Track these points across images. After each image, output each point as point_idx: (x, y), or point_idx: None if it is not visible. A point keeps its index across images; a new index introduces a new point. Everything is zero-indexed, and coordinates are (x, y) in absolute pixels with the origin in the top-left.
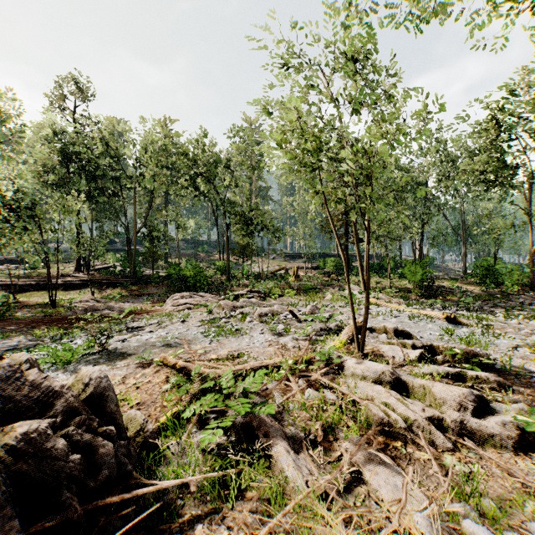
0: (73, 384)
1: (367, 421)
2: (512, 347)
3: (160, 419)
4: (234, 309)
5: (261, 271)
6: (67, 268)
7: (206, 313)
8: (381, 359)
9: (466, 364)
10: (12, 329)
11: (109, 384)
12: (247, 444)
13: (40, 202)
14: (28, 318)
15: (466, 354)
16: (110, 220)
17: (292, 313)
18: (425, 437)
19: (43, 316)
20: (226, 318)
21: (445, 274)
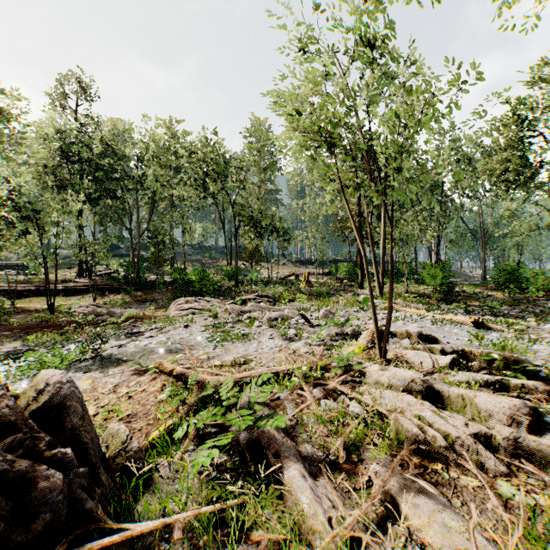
0: (26, 391)
1: (398, 438)
2: None
3: (152, 433)
4: (241, 314)
5: (270, 277)
6: (69, 274)
7: (211, 318)
8: (406, 365)
9: (507, 372)
10: (4, 335)
11: (73, 392)
12: (254, 466)
13: (38, 203)
14: (24, 323)
15: (504, 359)
16: (114, 224)
17: (304, 317)
18: (471, 459)
19: (40, 321)
20: (233, 322)
21: (464, 280)
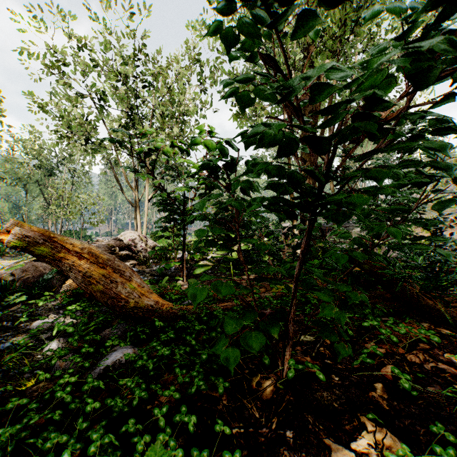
0: None
1: None
2: None
3: None
4: None
5: None
6: None
7: None
8: None
9: None
10: None
11: None
12: None
13: None
14: None
15: None
16: None
17: None
18: None
19: None
20: None
21: None
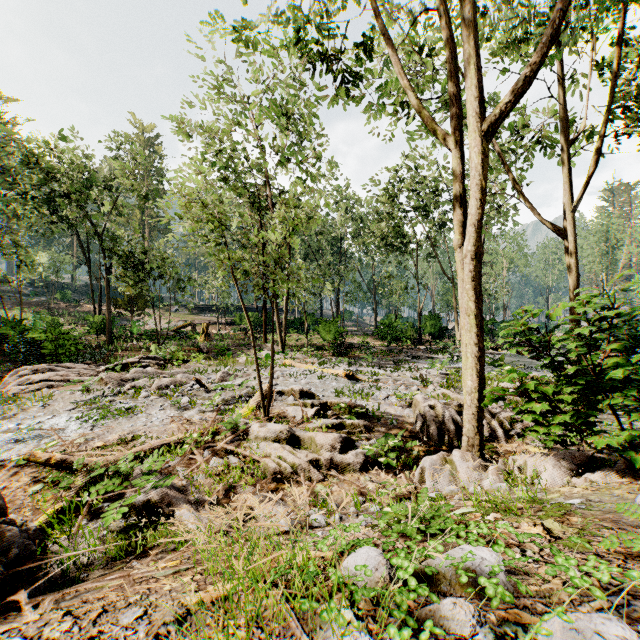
0: None
1: (263, 474)
2: (386, 396)
3: (35, 522)
4: (122, 383)
5: (158, 327)
6: None
7: (79, 392)
8: (285, 420)
9: (347, 415)
10: None
11: None
12: (150, 517)
13: None
14: None
15: (349, 406)
16: None
17: (199, 382)
18: (305, 475)
19: None
20: (112, 395)
21: (360, 329)
